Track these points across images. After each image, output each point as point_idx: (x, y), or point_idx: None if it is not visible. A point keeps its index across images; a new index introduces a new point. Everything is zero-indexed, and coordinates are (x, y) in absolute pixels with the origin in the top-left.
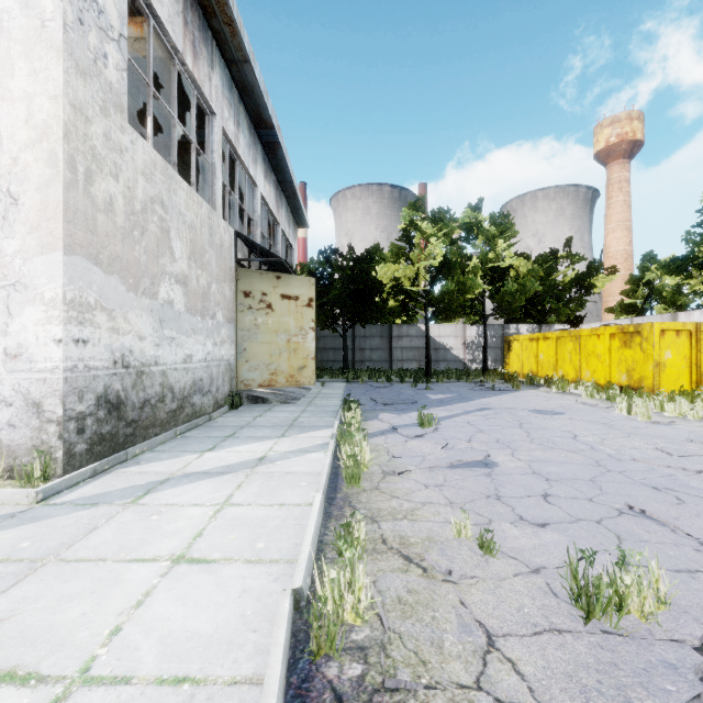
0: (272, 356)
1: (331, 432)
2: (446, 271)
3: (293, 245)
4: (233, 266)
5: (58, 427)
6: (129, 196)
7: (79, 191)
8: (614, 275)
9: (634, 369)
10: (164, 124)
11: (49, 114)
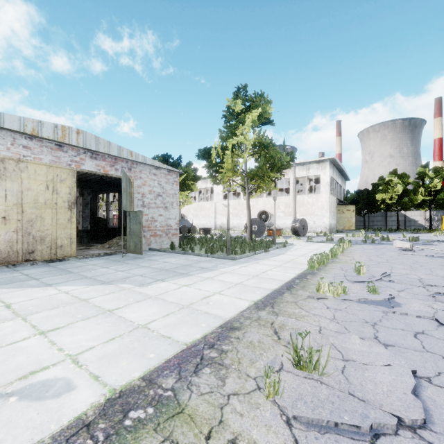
0: (344, 223)
1: None
2: (405, 194)
3: (345, 188)
4: (336, 205)
5: (328, 229)
6: (330, 203)
7: (329, 206)
8: None
9: None
10: None
11: (327, 199)
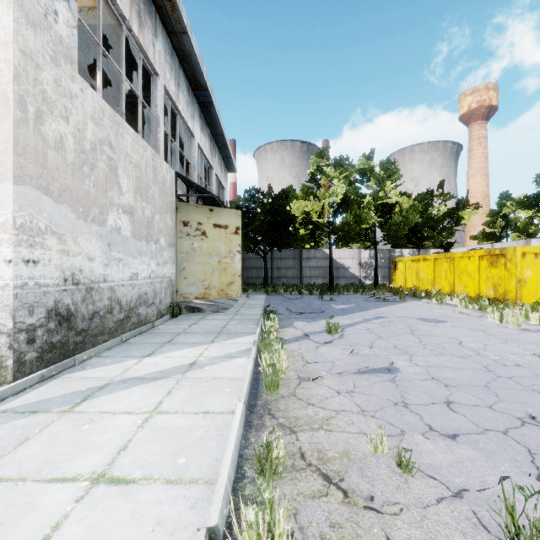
0: (206, 274)
1: (253, 338)
2: (346, 206)
3: (224, 186)
4: (174, 200)
5: (8, 339)
6: (78, 136)
7: (29, 129)
8: (478, 209)
9: (499, 284)
10: (119, 87)
11: (1, 59)
